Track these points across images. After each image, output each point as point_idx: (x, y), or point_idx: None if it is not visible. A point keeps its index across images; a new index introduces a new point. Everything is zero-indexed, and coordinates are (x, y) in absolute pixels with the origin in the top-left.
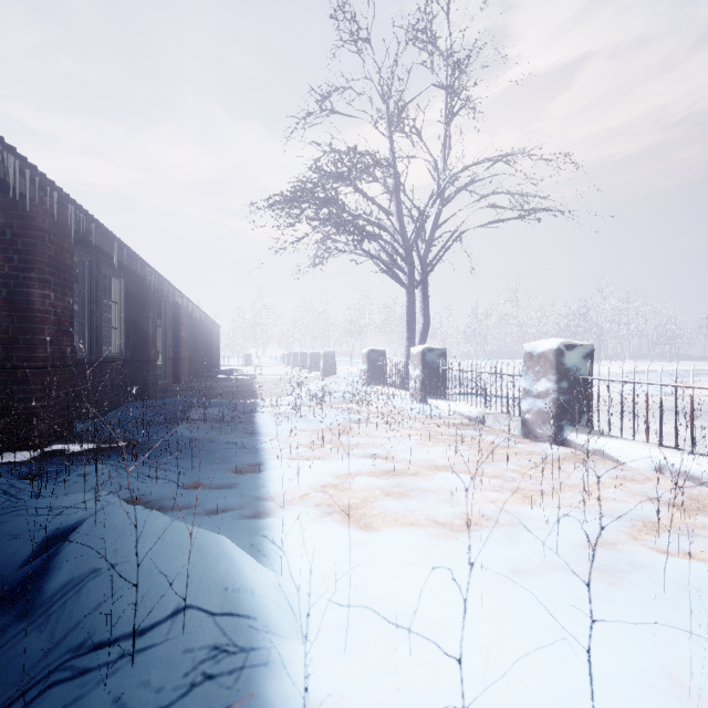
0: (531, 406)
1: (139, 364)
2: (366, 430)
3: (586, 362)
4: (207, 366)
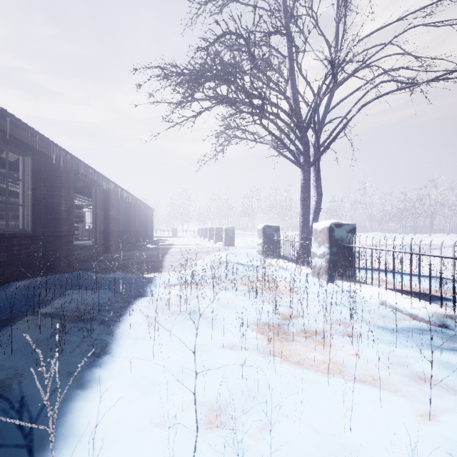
0: None
1: (51, 239)
2: (278, 346)
3: None
4: (141, 238)
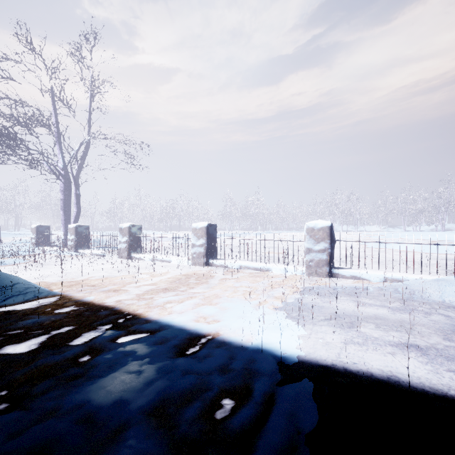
0: (121, 246)
1: None
2: (45, 263)
3: (139, 231)
4: None
